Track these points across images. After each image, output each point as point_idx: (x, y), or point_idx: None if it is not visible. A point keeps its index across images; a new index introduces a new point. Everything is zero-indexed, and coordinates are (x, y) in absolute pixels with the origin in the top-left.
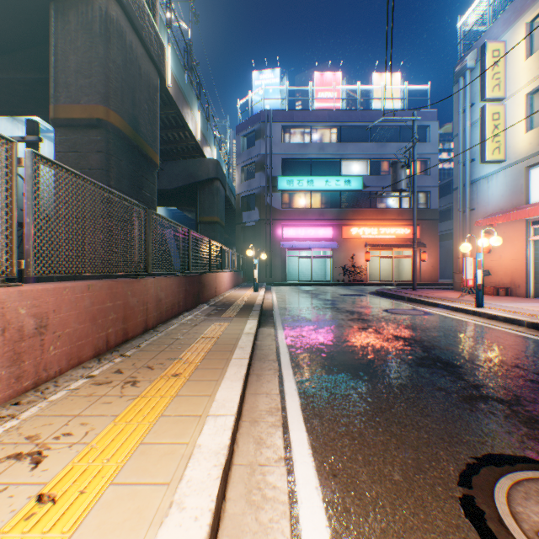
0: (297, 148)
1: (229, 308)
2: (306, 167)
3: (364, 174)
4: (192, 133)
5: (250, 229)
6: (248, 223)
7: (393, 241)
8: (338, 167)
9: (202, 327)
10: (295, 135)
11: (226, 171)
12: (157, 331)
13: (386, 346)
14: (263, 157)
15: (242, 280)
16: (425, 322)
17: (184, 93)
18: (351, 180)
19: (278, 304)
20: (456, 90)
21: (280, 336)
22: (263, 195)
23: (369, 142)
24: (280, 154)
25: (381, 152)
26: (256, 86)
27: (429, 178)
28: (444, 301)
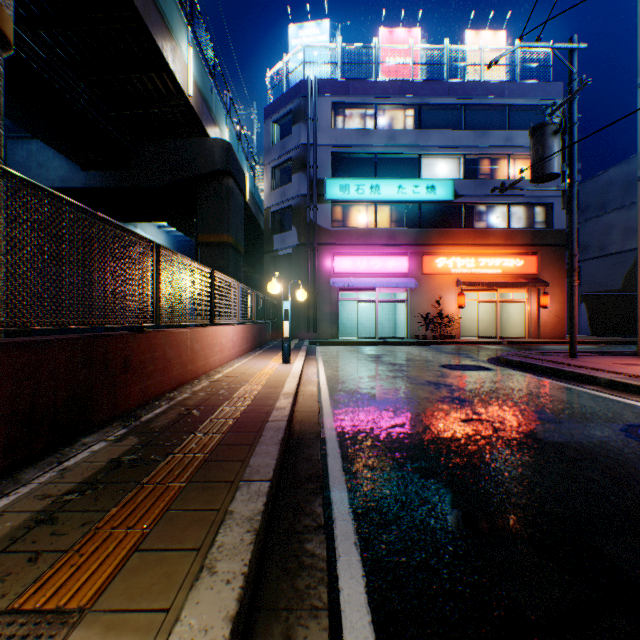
0: (355, 137)
1: (166, 457)
2: (369, 166)
3: (454, 178)
4: (174, 76)
5: (285, 260)
6: (282, 251)
7: (498, 277)
8: (415, 167)
9: None
10: (351, 118)
11: (251, 176)
12: None
13: None
14: (303, 149)
15: (272, 337)
16: None
17: None
18: (436, 186)
19: (331, 402)
20: None
21: None
22: (303, 208)
23: (462, 129)
24: (329, 146)
25: (481, 143)
26: (293, 47)
27: (552, 184)
28: None
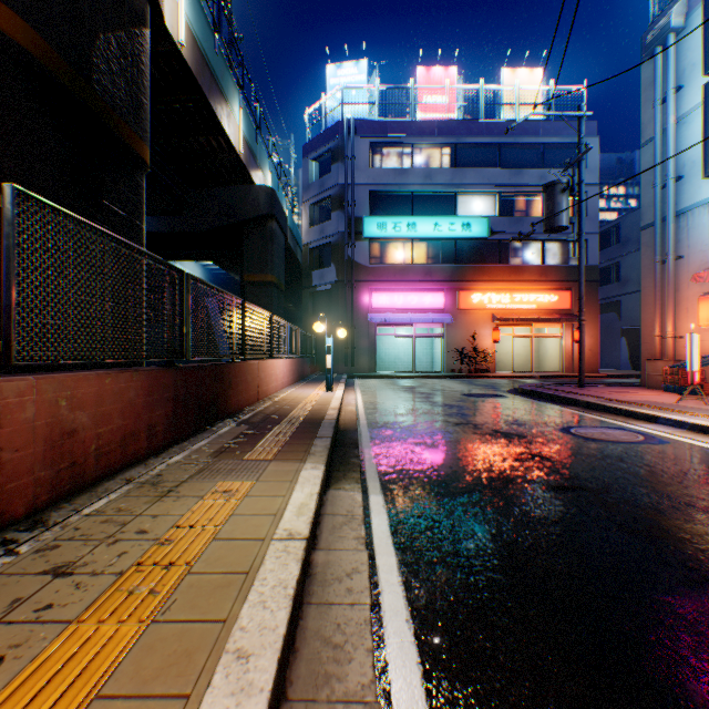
0: (393, 176)
1: (271, 431)
2: (406, 204)
3: (490, 215)
4: (229, 139)
5: (323, 295)
6: (321, 287)
7: (533, 313)
8: (452, 204)
9: (177, 502)
10: (389, 157)
11: (289, 211)
12: (31, 529)
13: (688, 577)
14: (342, 188)
15: (312, 371)
16: (680, 467)
17: (214, 68)
18: (472, 223)
19: (366, 415)
20: (648, 70)
21: (378, 522)
22: (342, 245)
23: (498, 168)
24: (366, 184)
25: (516, 181)
26: (332, 86)
27: (586, 221)
28: (662, 410)
